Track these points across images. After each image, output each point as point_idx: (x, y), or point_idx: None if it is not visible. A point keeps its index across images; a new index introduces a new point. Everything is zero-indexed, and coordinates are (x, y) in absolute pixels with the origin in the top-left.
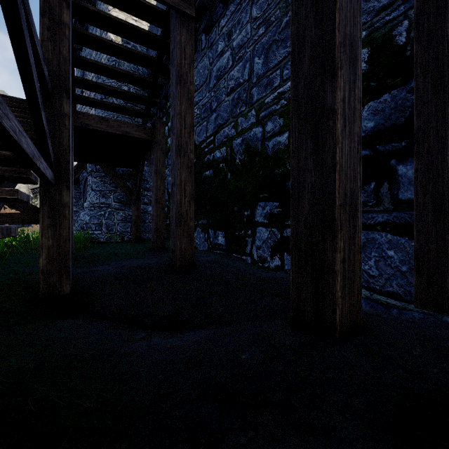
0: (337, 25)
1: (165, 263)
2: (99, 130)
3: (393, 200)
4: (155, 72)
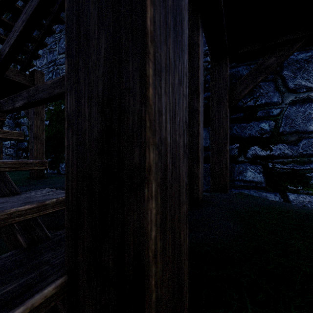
0: (199, 76)
1: (64, 186)
2: None
3: None
4: (43, 34)
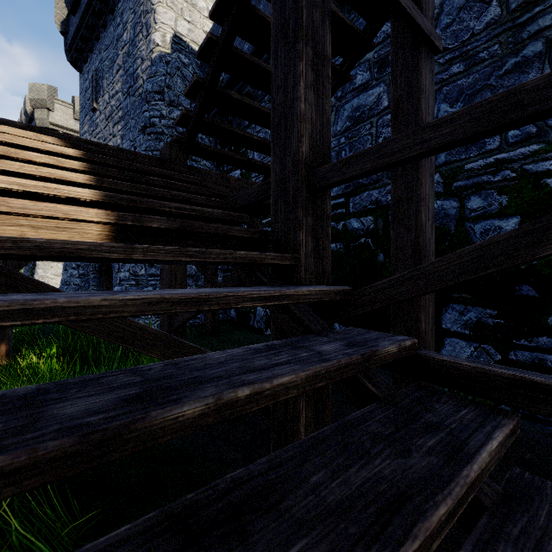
0: None
1: None
2: (218, 193)
3: None
4: None
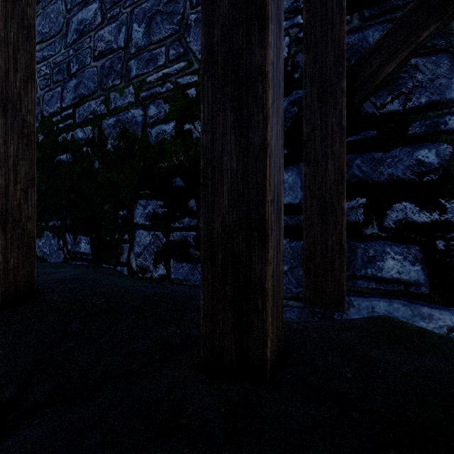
0: None
1: None
2: None
3: None
4: None
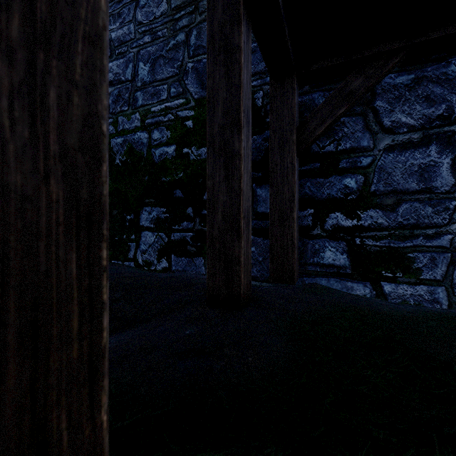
0: (241, 98)
1: None
2: None
3: (255, 212)
4: None
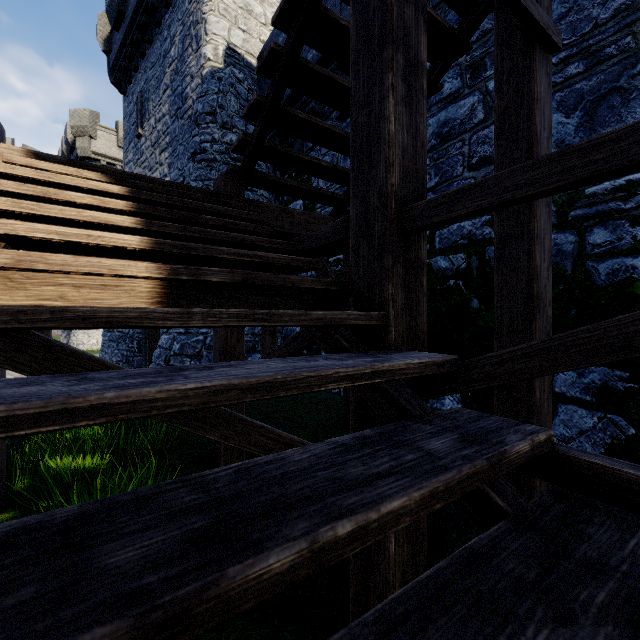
0: None
1: None
2: (280, 230)
3: None
4: None
